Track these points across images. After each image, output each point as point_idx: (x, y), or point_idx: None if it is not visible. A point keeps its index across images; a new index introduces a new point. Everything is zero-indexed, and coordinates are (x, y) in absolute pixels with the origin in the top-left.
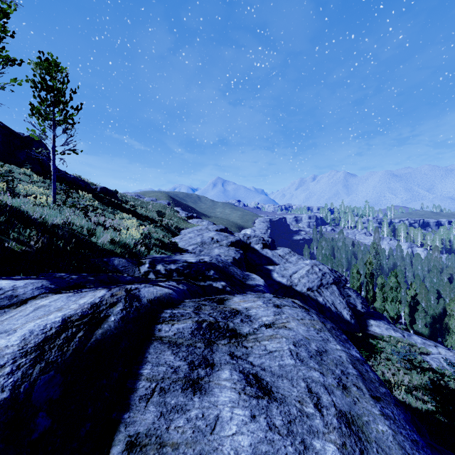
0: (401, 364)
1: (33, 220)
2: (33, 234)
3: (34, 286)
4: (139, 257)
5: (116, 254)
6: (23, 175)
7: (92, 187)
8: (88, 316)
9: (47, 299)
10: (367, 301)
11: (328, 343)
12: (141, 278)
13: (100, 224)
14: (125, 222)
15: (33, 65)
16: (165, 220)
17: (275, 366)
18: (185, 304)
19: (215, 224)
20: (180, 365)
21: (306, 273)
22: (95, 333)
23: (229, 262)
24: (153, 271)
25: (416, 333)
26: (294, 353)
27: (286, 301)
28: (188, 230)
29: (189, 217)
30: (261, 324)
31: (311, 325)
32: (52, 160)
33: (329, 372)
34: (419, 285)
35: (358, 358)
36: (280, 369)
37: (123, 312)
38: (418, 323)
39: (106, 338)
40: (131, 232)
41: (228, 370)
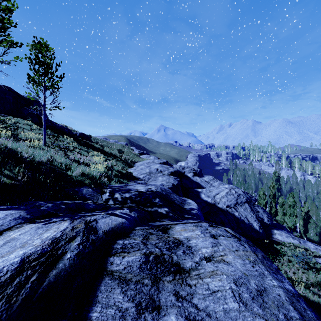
0: (300, 265)
1: (24, 158)
2: (22, 171)
3: (12, 217)
4: (103, 186)
5: (85, 184)
6: (26, 125)
7: (73, 133)
8: (46, 253)
9: (20, 231)
10: (271, 215)
11: (265, 279)
12: (102, 205)
13: (76, 160)
14: (94, 158)
15: (29, 46)
16: (124, 156)
17: (220, 311)
18: (135, 233)
19: (159, 158)
20: (128, 308)
21: (225, 194)
22: (49, 275)
23: (170, 190)
24: (112, 199)
25: (309, 240)
26: (236, 294)
27: (220, 230)
28: (140, 163)
29: (141, 153)
30: (202, 257)
31: (246, 257)
32: (43, 114)
33: (273, 318)
34: (311, 203)
35: (292, 292)
36: (225, 315)
37: (79, 247)
38: (310, 232)
39: (60, 278)
40: (97, 167)
41: (174, 316)
